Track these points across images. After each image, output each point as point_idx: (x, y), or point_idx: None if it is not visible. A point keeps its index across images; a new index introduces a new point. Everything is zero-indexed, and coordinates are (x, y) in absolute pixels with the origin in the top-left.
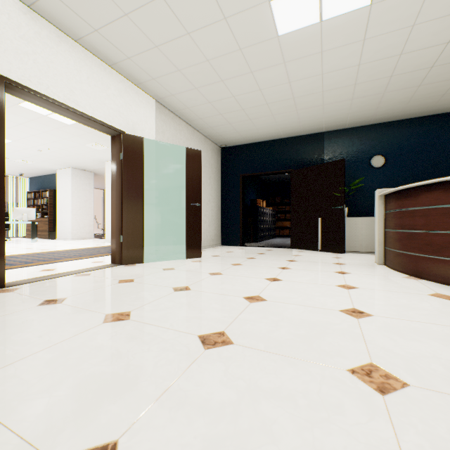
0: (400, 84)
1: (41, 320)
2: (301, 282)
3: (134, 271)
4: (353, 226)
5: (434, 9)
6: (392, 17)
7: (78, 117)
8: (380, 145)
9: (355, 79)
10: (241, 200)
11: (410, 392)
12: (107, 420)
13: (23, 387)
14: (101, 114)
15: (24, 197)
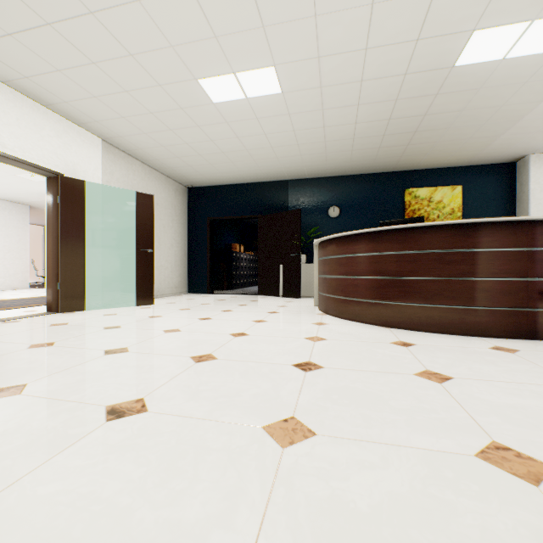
0: (336, 147)
1: None
2: (227, 319)
3: (71, 317)
4: (310, 273)
5: (333, 102)
6: (304, 102)
7: (6, 160)
8: (336, 196)
9: (296, 140)
10: (209, 244)
11: (214, 361)
12: (22, 380)
13: None
14: (34, 156)
15: None
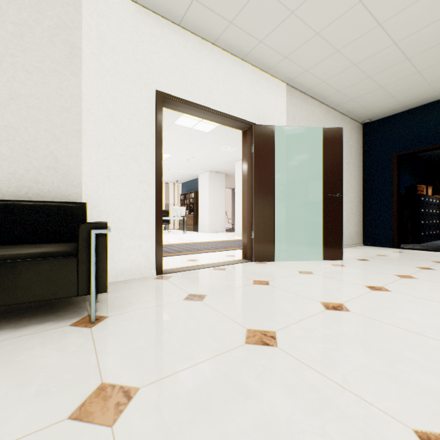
0: None
1: (185, 321)
2: None
3: (266, 271)
4: None
5: None
6: None
7: (215, 117)
8: None
9: None
10: (395, 186)
11: None
12: None
13: (162, 436)
14: (234, 109)
15: (179, 198)
